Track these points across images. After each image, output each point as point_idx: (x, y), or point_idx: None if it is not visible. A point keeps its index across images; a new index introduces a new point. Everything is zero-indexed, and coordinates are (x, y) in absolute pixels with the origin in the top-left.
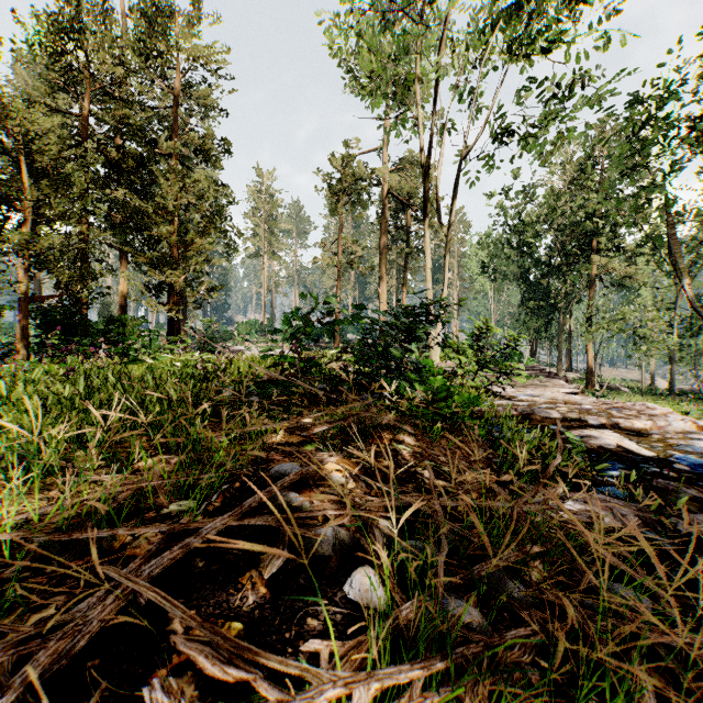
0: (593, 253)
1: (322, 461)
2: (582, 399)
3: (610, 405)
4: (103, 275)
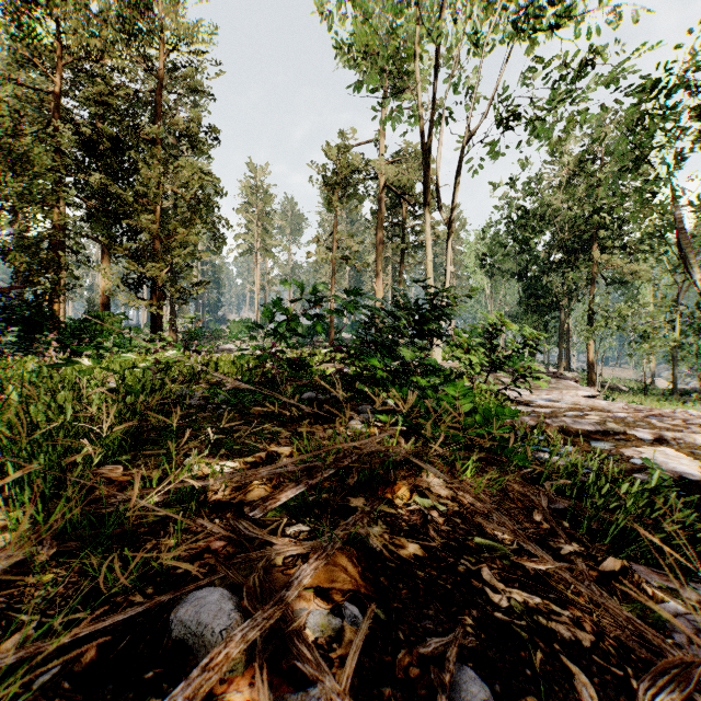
0: (594, 249)
1: (287, 585)
2: (609, 404)
3: (645, 413)
4: (69, 265)
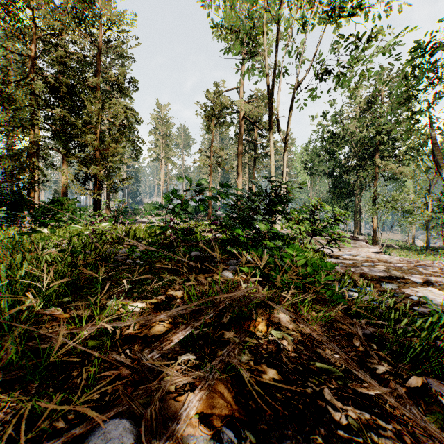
0: (377, 157)
1: (177, 418)
2: (390, 258)
3: (414, 263)
4: (40, 167)
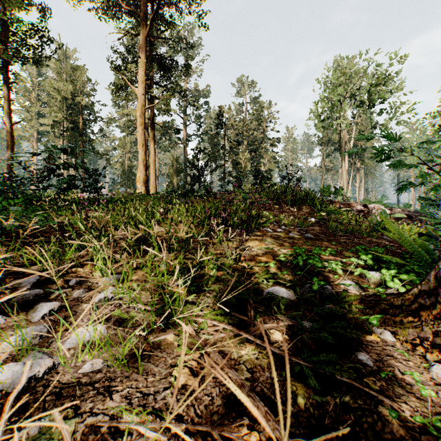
0: None
1: None
2: None
3: None
4: None
